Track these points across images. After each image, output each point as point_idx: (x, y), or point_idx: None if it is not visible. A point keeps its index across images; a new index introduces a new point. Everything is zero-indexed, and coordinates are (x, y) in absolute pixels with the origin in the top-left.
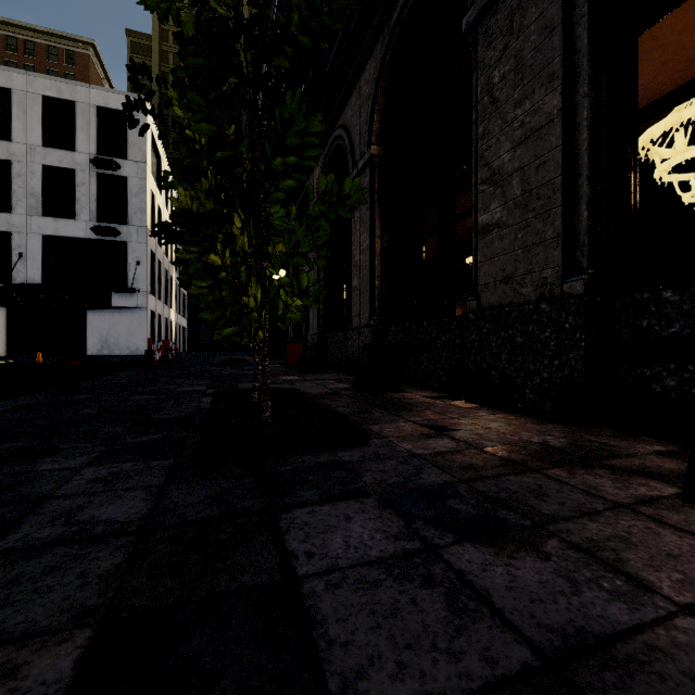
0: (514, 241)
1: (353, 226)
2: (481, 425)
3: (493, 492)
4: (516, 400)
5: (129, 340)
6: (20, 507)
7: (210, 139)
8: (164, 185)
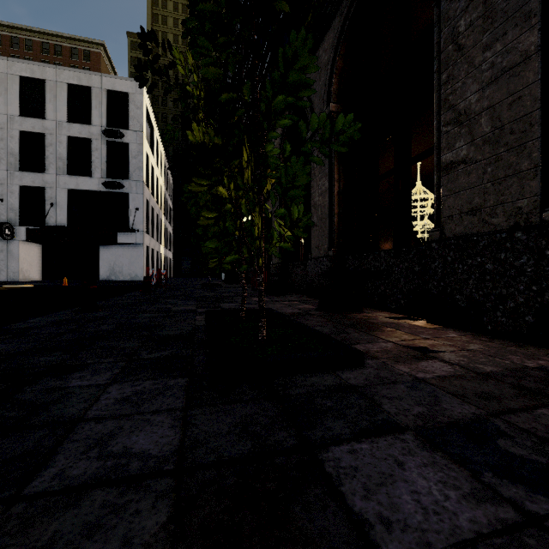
0: (482, 175)
1: (312, 173)
2: (461, 346)
3: (541, 431)
4: (485, 322)
5: (130, 268)
6: (54, 431)
7: (206, 94)
8: (166, 136)
